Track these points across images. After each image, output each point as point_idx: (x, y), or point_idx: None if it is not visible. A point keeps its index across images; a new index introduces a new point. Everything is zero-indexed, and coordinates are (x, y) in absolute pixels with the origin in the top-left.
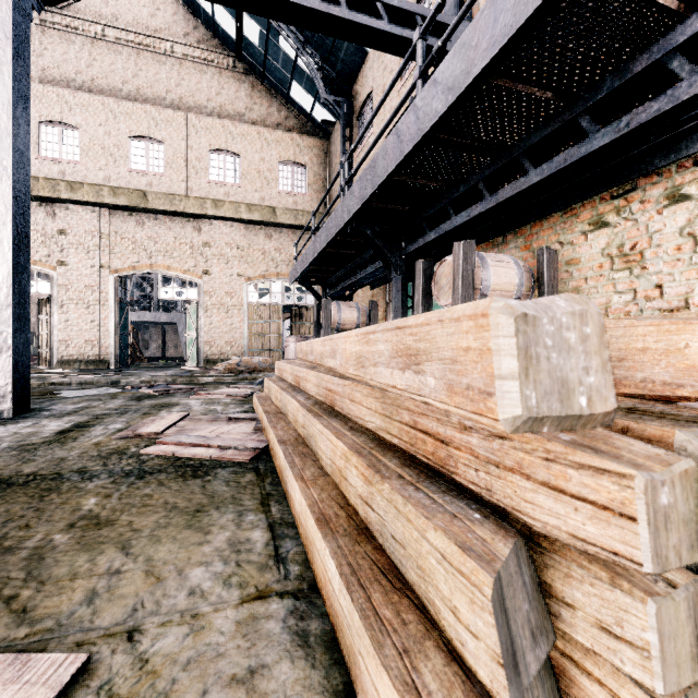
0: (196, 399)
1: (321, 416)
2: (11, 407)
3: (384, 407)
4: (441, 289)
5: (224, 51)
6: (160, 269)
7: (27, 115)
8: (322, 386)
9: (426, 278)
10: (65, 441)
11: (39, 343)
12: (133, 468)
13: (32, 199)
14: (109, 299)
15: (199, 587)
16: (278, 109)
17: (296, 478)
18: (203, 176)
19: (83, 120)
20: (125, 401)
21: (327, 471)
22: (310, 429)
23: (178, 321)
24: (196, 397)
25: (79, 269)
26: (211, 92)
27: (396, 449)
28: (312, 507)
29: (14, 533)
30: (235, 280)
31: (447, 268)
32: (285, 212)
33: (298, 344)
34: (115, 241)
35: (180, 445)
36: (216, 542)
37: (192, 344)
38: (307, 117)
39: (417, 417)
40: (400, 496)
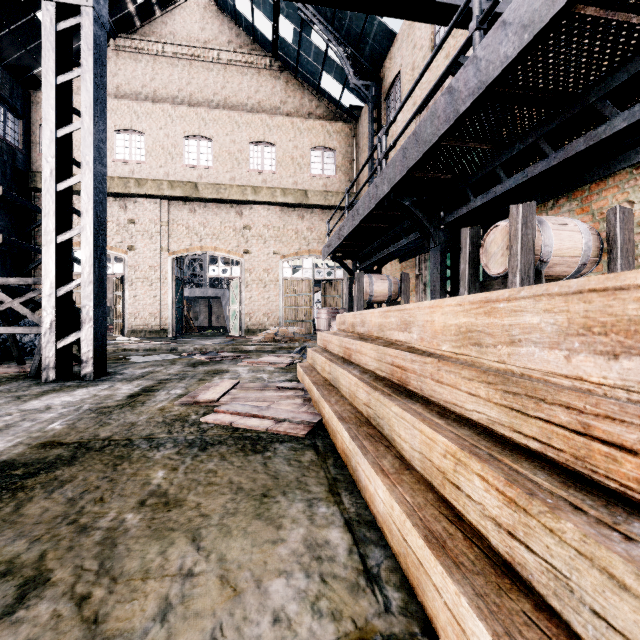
0: (243, 367)
1: (390, 395)
2: (92, 371)
3: (506, 396)
4: (491, 257)
5: (262, 53)
6: (209, 250)
7: (105, 116)
8: (385, 361)
9: (473, 246)
10: (135, 405)
11: (115, 315)
12: (195, 437)
13: (109, 195)
14: (168, 277)
15: (283, 610)
16: (309, 100)
17: (374, 469)
18: (244, 166)
19: (147, 126)
20: (183, 367)
21: (414, 465)
22: (379, 409)
23: (222, 295)
24: (243, 364)
25: (144, 253)
26: (250, 90)
27: (527, 453)
28: (411, 517)
29: (90, 508)
30: (271, 258)
31: (499, 235)
32: (315, 193)
33: (339, 315)
34: (172, 227)
35: (236, 414)
36: (291, 542)
37: (235, 315)
38: (335, 104)
39: (591, 419)
40: (617, 556)
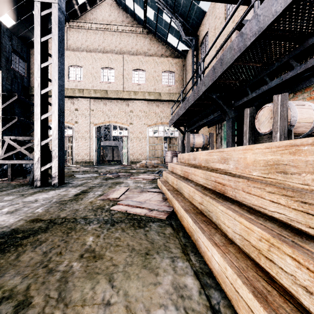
0: (130, 180)
1: (215, 198)
2: (57, 182)
3: (303, 205)
4: (261, 123)
5: (138, 25)
6: (113, 123)
7: (63, 57)
8: (210, 179)
9: (251, 118)
10: (78, 199)
11: (68, 154)
12: (108, 218)
13: (66, 97)
14: (93, 136)
15: None
16: (162, 48)
17: (211, 243)
18: (130, 81)
19: (84, 63)
20: (101, 180)
21: (235, 242)
22: (209, 207)
23: (118, 145)
24: (130, 179)
25: (82, 124)
26: (133, 44)
27: None
28: (240, 277)
29: (54, 258)
30: (143, 126)
31: (266, 111)
32: (165, 94)
33: (179, 154)
34: (95, 112)
35: (128, 206)
36: (164, 284)
37: (125, 154)
38: (174, 49)
39: None
40: None
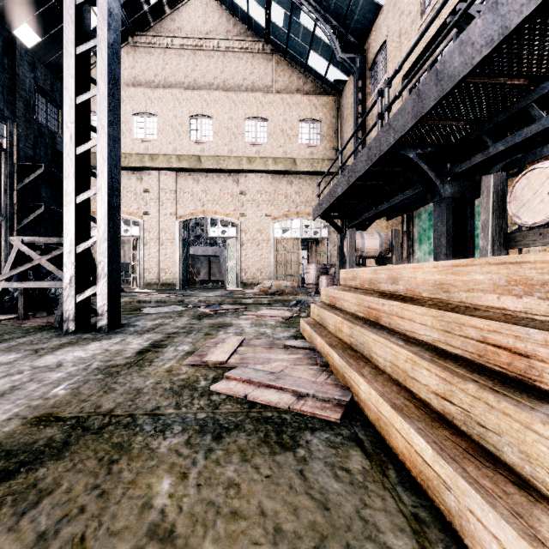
0: (245, 320)
1: (497, 391)
2: (107, 323)
3: None
4: (522, 205)
5: (255, 39)
6: (210, 214)
7: (119, 83)
8: (462, 334)
9: (498, 195)
10: (143, 364)
11: (133, 270)
12: (206, 416)
13: (128, 169)
14: (176, 238)
15: None
16: (297, 77)
17: None
18: (240, 139)
19: (159, 109)
20: (189, 320)
21: None
22: (484, 414)
23: (220, 254)
24: (244, 318)
25: (156, 217)
26: (245, 73)
27: None
28: None
29: None
30: (263, 220)
31: (536, 179)
32: (303, 161)
33: (345, 270)
34: (179, 195)
35: (249, 383)
36: None
37: (232, 271)
38: (321, 80)
39: None
40: None
